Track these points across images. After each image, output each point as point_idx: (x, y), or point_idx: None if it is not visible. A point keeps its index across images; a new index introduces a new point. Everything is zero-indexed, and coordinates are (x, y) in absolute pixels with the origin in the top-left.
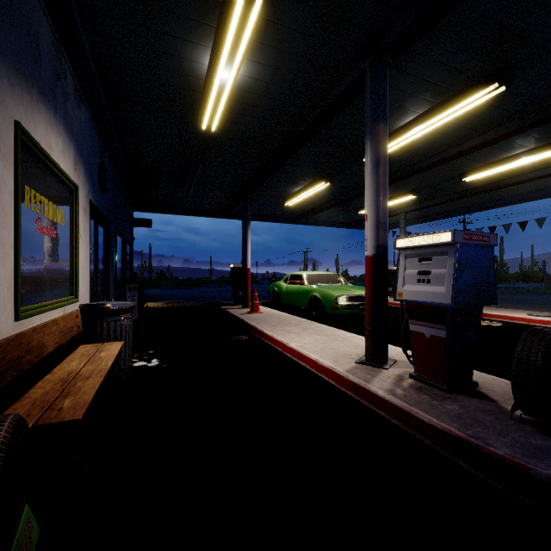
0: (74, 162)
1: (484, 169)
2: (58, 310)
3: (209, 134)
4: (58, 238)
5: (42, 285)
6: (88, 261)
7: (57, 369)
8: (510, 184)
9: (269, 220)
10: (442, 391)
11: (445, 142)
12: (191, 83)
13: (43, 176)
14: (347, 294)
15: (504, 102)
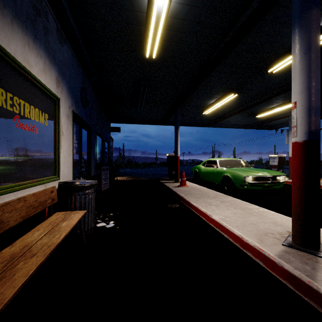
0: (56, 81)
1: None
2: (38, 187)
3: (151, 63)
4: (41, 134)
5: (22, 168)
6: (71, 151)
7: (19, 240)
8: None
9: (191, 125)
10: None
11: None
12: (136, 17)
13: (23, 85)
14: (253, 175)
15: None
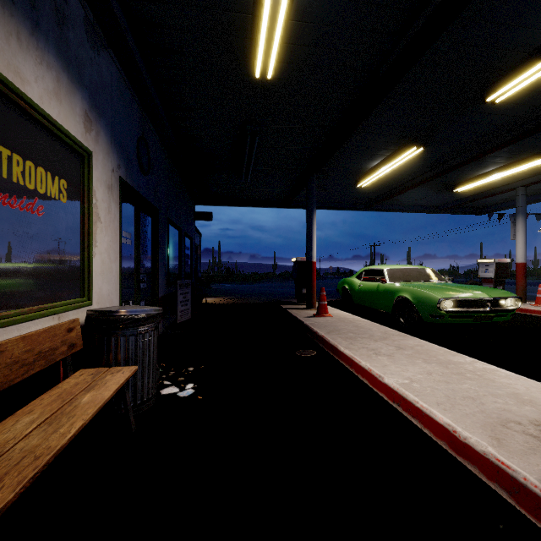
0: (85, 118)
1: None
2: (41, 320)
3: (265, 90)
4: (52, 218)
5: (4, 285)
6: (116, 252)
7: None
8: None
9: (336, 208)
10: None
11: None
12: None
13: (7, 117)
14: (455, 297)
15: None
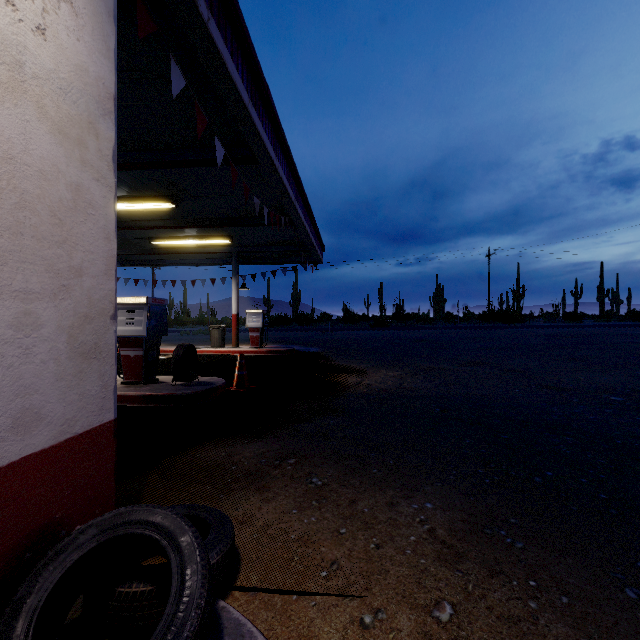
0: None
1: (167, 239)
2: None
3: None
4: None
5: None
6: None
7: None
8: (184, 252)
9: None
10: (141, 385)
11: (139, 216)
12: None
13: None
14: None
15: (177, 210)
